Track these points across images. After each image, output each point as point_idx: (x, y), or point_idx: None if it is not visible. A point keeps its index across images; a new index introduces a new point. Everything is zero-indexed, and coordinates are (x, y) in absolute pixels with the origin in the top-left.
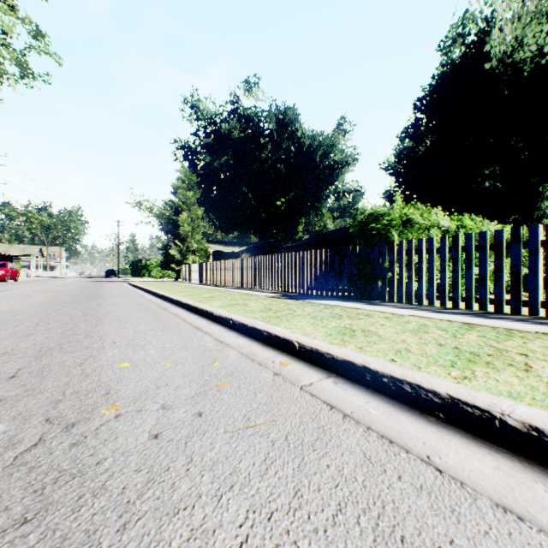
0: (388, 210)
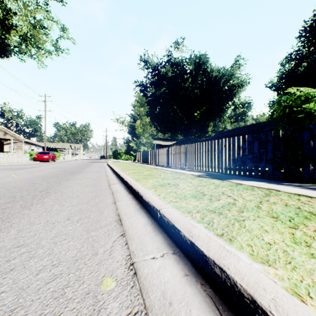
0: None
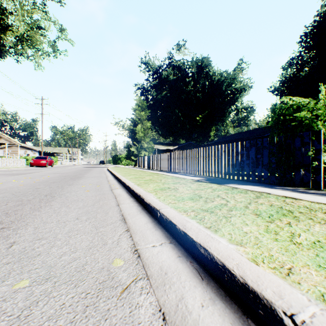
0: (310, 101)
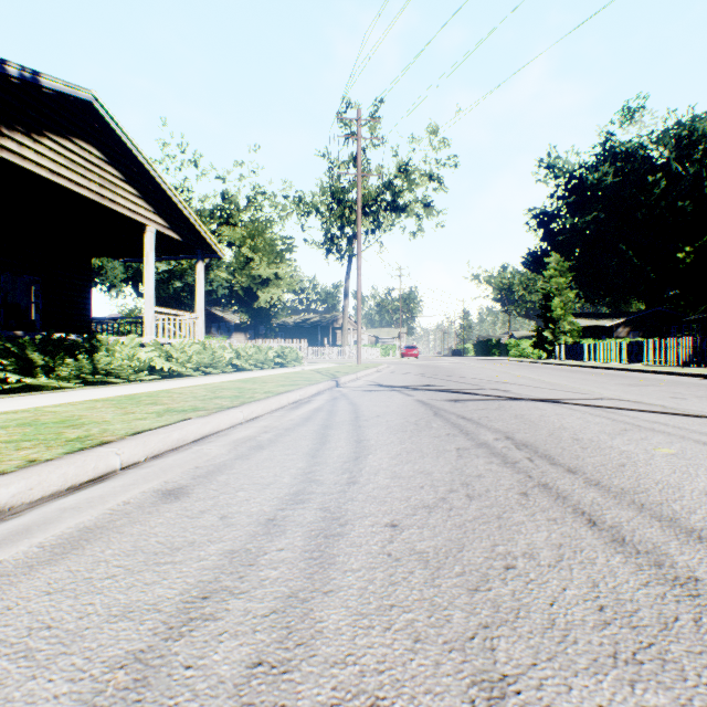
0: None
